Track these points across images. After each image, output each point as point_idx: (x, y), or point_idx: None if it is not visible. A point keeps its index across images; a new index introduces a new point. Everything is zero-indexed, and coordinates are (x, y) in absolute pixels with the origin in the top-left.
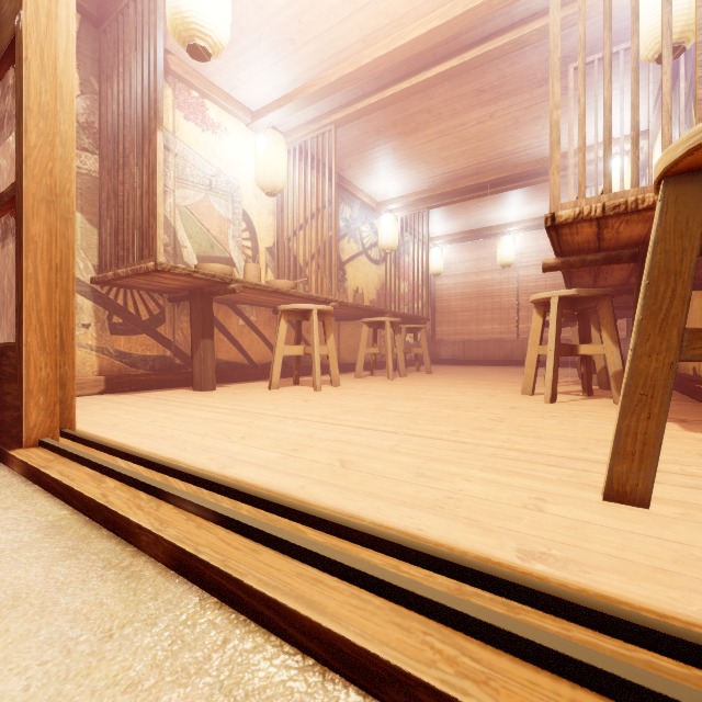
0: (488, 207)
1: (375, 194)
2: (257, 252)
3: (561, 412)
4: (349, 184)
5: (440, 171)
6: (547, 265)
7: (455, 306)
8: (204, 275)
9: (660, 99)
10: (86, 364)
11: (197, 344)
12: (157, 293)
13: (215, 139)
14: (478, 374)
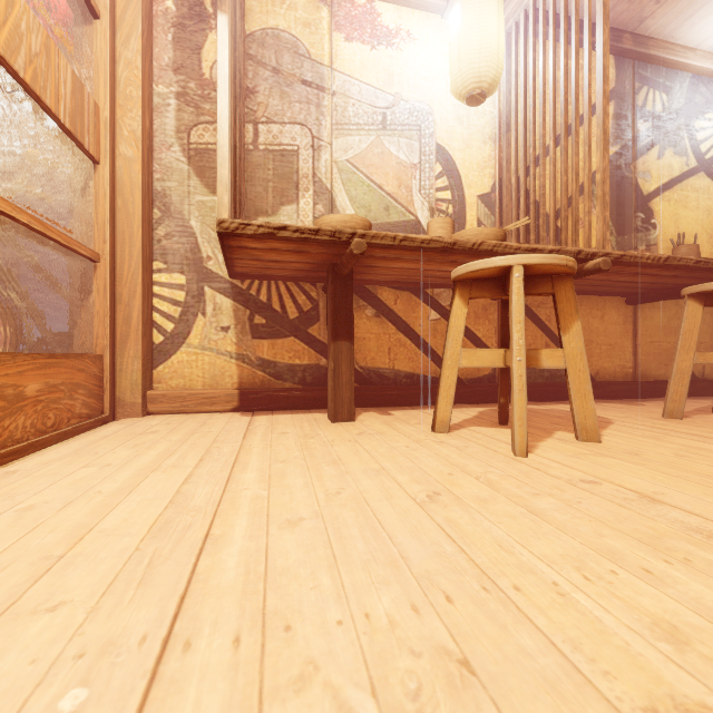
0: None
1: None
2: (461, 206)
3: None
4: (659, 46)
5: None
6: None
7: None
8: (298, 233)
9: None
10: (225, 374)
11: (329, 349)
12: (308, 283)
13: (391, 54)
14: None
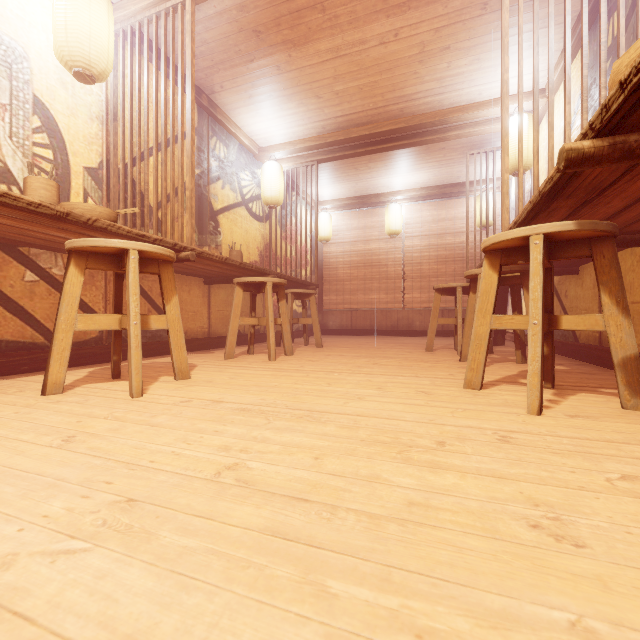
0: (378, 170)
1: (257, 137)
2: (65, 171)
3: (613, 455)
4: (223, 115)
5: (332, 113)
6: (579, 153)
7: (343, 275)
8: None
9: (574, 41)
10: None
11: None
12: None
13: None
14: (375, 348)
